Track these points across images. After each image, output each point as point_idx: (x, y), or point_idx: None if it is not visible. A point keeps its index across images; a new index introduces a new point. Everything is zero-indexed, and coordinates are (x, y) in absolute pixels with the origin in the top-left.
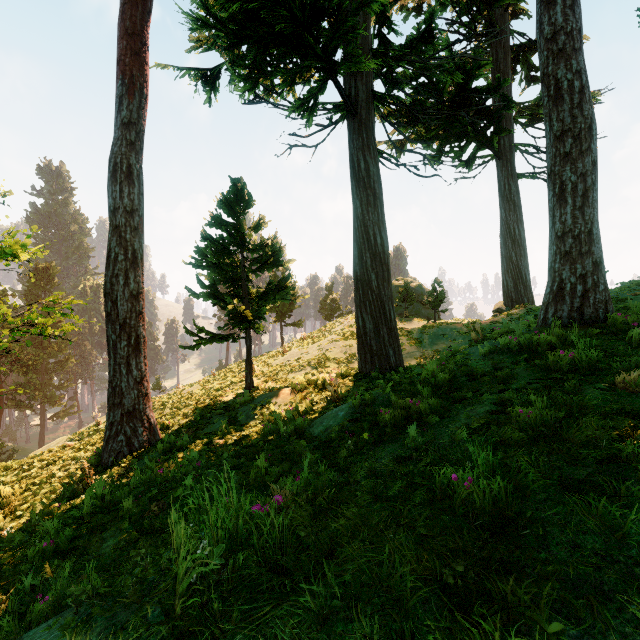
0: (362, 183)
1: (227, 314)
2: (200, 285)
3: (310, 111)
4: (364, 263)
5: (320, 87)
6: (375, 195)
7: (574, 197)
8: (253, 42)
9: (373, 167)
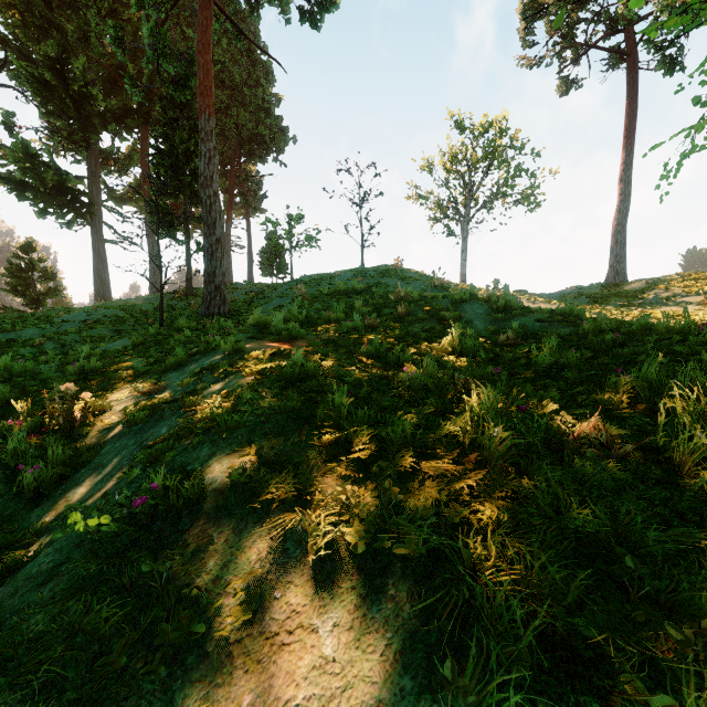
0: (97, 253)
1: (28, 298)
2: (8, 285)
3: (71, 224)
4: (98, 284)
5: (76, 217)
6: (103, 259)
7: (152, 273)
8: (45, 204)
9: (102, 248)
